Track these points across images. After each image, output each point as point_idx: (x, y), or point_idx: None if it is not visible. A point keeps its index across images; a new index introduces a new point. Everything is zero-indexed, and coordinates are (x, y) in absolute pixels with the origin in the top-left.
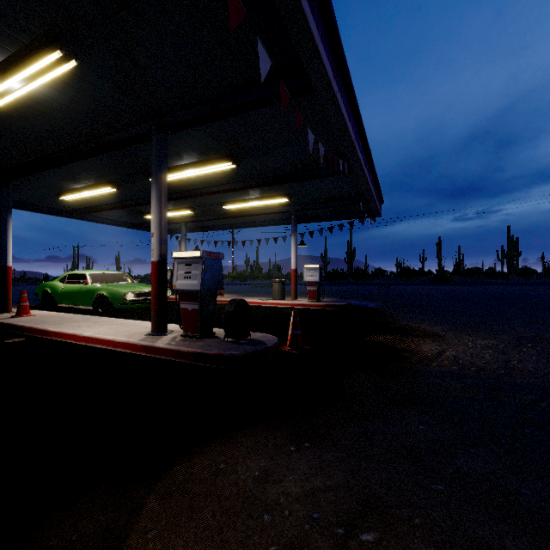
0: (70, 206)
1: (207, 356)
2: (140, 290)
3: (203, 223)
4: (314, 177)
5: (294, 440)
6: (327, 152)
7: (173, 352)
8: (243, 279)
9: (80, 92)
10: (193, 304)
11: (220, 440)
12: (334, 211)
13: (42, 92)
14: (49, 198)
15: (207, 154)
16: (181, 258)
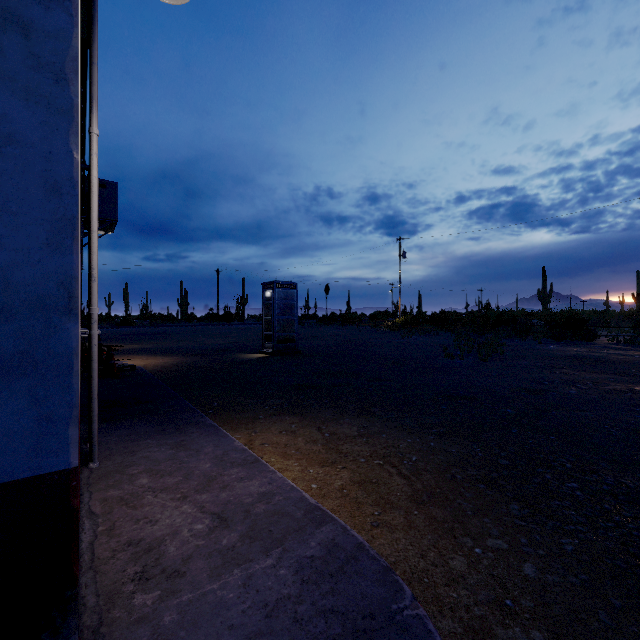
0: None
1: None
2: None
3: None
4: None
5: None
6: None
7: None
8: None
9: None
10: None
11: None
12: None
13: None
14: None
15: None
16: None
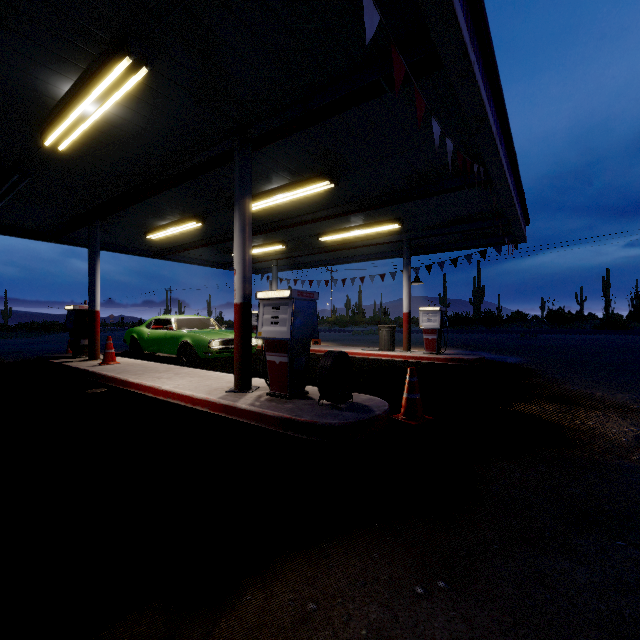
0: (157, 246)
1: (297, 423)
2: (226, 338)
3: (296, 259)
4: (435, 193)
5: (420, 573)
6: (454, 157)
7: (256, 416)
8: (343, 325)
9: (156, 109)
10: (281, 356)
11: (309, 558)
12: (460, 238)
13: (118, 114)
14: (137, 238)
15: (299, 173)
16: (267, 299)
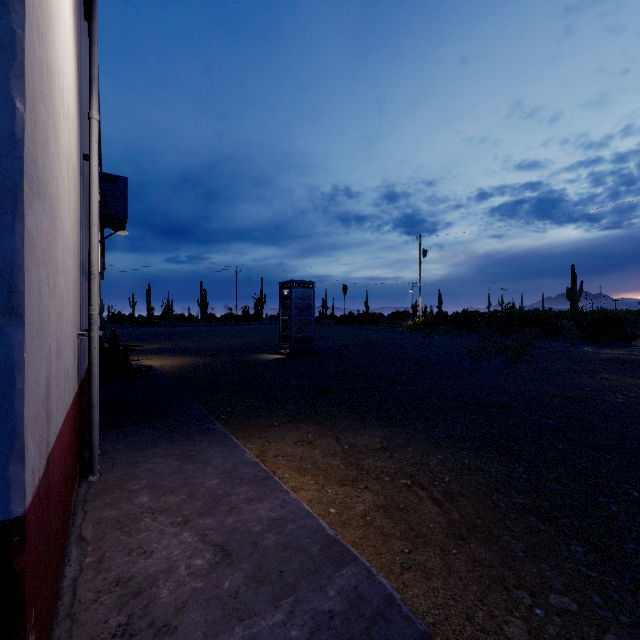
0: None
1: None
2: None
3: None
4: None
5: None
6: None
7: None
8: None
9: None
10: None
11: None
12: None
13: None
14: None
15: None
16: None
